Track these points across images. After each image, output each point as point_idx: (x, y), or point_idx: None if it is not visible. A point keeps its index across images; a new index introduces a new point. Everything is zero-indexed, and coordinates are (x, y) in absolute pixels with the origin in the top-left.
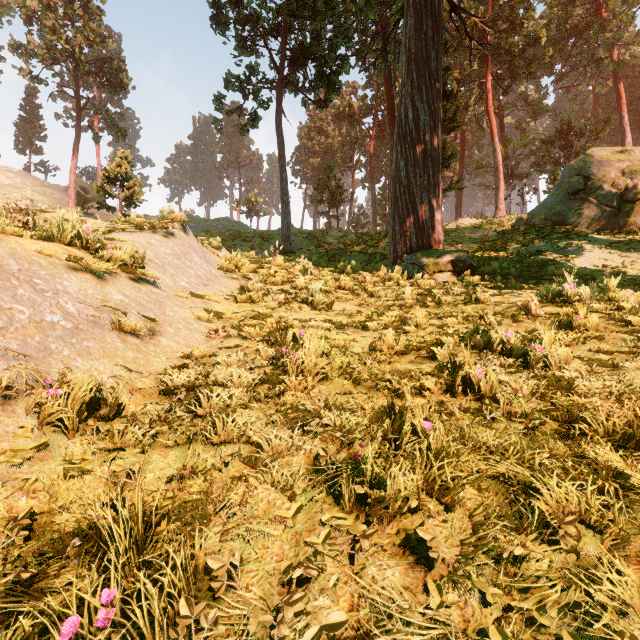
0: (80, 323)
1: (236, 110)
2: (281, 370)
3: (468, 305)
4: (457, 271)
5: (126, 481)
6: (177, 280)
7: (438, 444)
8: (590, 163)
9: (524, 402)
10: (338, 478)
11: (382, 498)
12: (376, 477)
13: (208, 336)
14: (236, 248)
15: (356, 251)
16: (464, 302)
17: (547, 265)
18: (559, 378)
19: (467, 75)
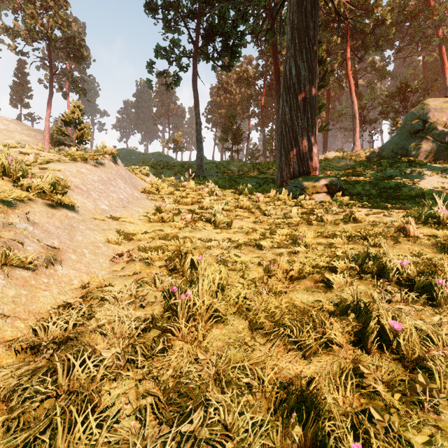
0: None
1: (163, 73)
2: (173, 308)
3: (347, 224)
4: (330, 192)
5: None
6: (98, 203)
7: None
8: (427, 110)
9: None
10: None
11: None
12: None
13: (113, 259)
14: (164, 174)
15: (251, 176)
16: (343, 221)
17: (398, 187)
18: None
19: (332, 48)
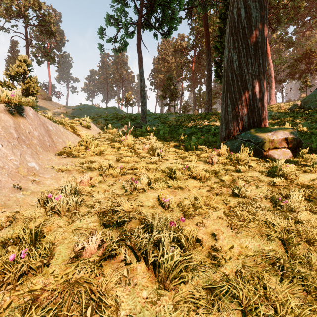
0: None
1: (112, 38)
2: None
3: None
4: (290, 147)
5: None
6: None
7: None
8: None
9: None
10: None
11: None
12: None
13: None
14: (113, 125)
15: (188, 126)
16: None
17: None
18: None
19: None
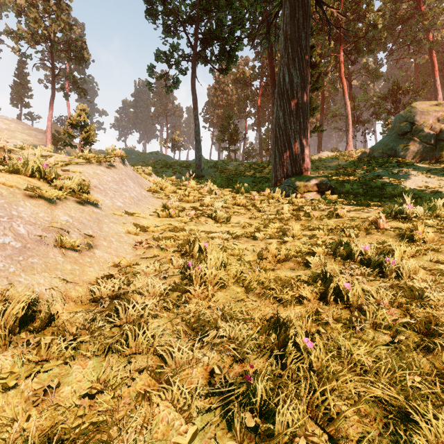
0: (28, 242)
1: (163, 76)
2: (188, 279)
3: (331, 219)
4: (321, 191)
5: (45, 396)
6: (115, 201)
7: (319, 362)
8: (414, 113)
9: (385, 310)
10: (230, 405)
11: (271, 432)
12: (265, 399)
13: (134, 246)
14: (163, 173)
15: (248, 175)
16: (328, 217)
17: (385, 186)
18: (410, 287)
19: (326, 51)
